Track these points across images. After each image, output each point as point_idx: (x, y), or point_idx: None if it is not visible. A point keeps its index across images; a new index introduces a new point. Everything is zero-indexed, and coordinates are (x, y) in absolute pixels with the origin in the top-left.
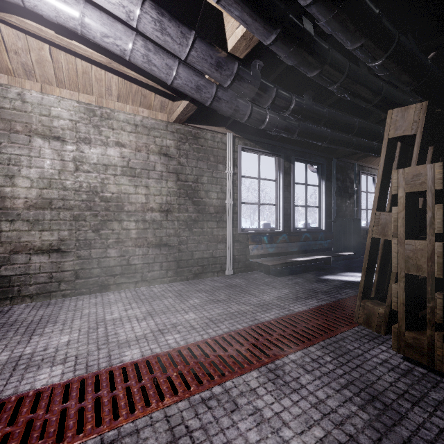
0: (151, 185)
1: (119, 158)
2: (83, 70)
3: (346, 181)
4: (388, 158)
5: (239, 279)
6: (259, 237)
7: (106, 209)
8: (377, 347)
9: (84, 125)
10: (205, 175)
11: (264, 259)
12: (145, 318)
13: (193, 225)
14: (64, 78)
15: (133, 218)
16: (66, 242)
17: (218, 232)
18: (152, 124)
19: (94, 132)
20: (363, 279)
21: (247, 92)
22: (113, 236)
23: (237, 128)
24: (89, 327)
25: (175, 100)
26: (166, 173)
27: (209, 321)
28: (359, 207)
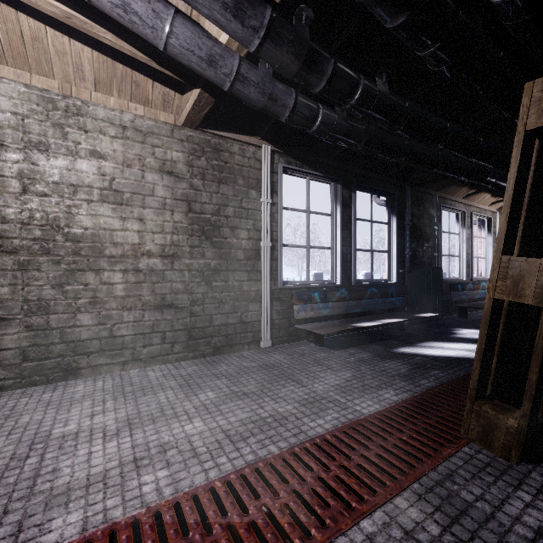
0: (148, 218)
1: (96, 176)
2: (33, 34)
3: (423, 217)
4: (523, 166)
5: (279, 355)
6: (307, 294)
7: (75, 252)
8: (515, 496)
9: (37, 123)
10: (230, 204)
11: (315, 325)
12: (118, 432)
13: (213, 277)
14: (3, 46)
15: (119, 266)
16: (7, 304)
17: (250, 287)
18: (150, 127)
19: (55, 135)
20: (477, 367)
21: (287, 62)
22: (86, 295)
23: (277, 139)
24: (13, 454)
25: (184, 93)
26: (171, 200)
27: (224, 437)
28: (440, 253)
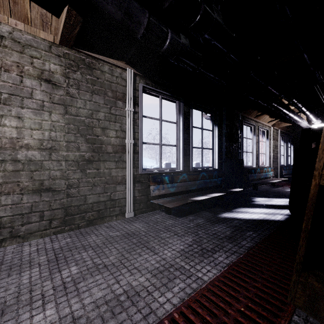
0: (26, 116)
1: None
2: None
3: (233, 128)
4: None
5: (139, 224)
6: (160, 177)
7: None
8: None
9: None
10: (101, 110)
11: (165, 200)
12: None
13: (87, 166)
14: None
15: None
16: None
17: (117, 173)
18: (28, 40)
19: None
20: (303, 244)
21: None
22: None
23: (138, 65)
24: None
25: (60, 15)
26: (49, 103)
27: None
28: (242, 150)
